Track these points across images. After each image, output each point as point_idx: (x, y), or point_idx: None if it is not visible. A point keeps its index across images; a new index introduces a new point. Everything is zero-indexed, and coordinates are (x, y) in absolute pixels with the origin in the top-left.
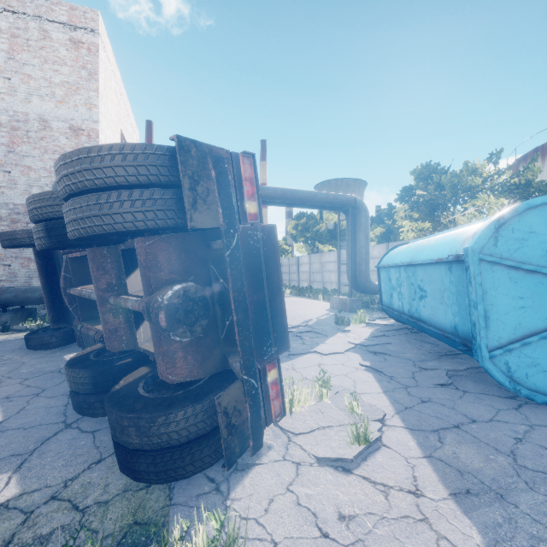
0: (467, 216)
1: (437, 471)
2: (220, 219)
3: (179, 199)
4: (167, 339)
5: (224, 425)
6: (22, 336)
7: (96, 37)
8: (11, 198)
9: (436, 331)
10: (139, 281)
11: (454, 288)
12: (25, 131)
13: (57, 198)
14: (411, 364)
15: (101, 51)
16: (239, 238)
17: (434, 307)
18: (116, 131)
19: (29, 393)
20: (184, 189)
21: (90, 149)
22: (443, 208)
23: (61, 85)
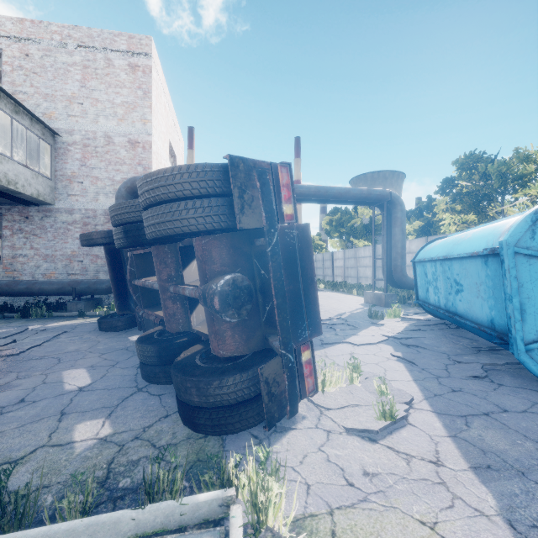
0: (518, 207)
1: (459, 448)
2: (264, 221)
3: (230, 206)
4: (218, 320)
5: (265, 392)
6: (94, 320)
7: (149, 60)
8: (83, 205)
9: (472, 325)
10: (192, 273)
11: (490, 282)
12: (93, 147)
13: (133, 206)
14: (445, 357)
15: (153, 72)
16: (278, 235)
17: (470, 301)
18: (165, 141)
19: (107, 364)
20: (234, 197)
21: (165, 171)
22: (489, 198)
23: (122, 105)
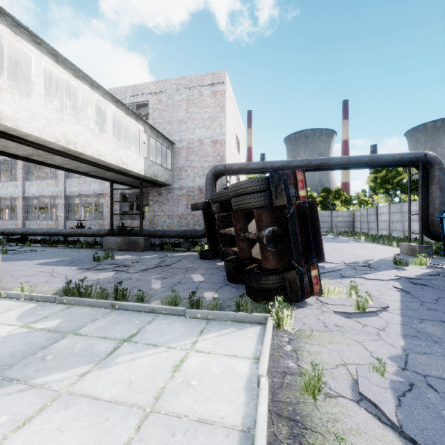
0: None
1: (403, 328)
2: (285, 203)
3: (270, 195)
4: (265, 250)
5: (288, 286)
6: (195, 253)
7: (224, 86)
8: (187, 184)
9: None
10: (252, 226)
11: None
12: (192, 148)
13: (224, 193)
14: (444, 293)
15: (226, 93)
16: (296, 207)
17: None
18: (233, 135)
19: (209, 274)
20: (272, 192)
21: (242, 182)
22: None
23: (208, 119)
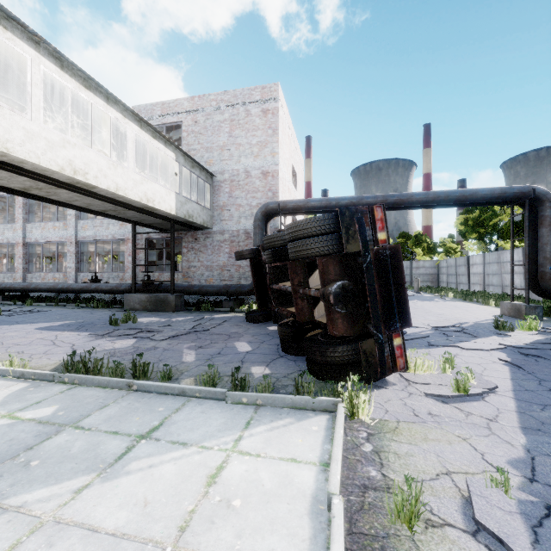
0: None
1: (520, 418)
2: (360, 248)
3: (340, 238)
4: (333, 311)
5: (364, 359)
6: (241, 315)
7: (277, 102)
8: (230, 227)
9: None
10: (315, 280)
11: None
12: (237, 181)
13: (278, 237)
14: None
15: (280, 111)
16: (373, 255)
17: None
18: (288, 165)
19: (258, 341)
20: (342, 234)
21: (302, 221)
22: None
23: (257, 145)
